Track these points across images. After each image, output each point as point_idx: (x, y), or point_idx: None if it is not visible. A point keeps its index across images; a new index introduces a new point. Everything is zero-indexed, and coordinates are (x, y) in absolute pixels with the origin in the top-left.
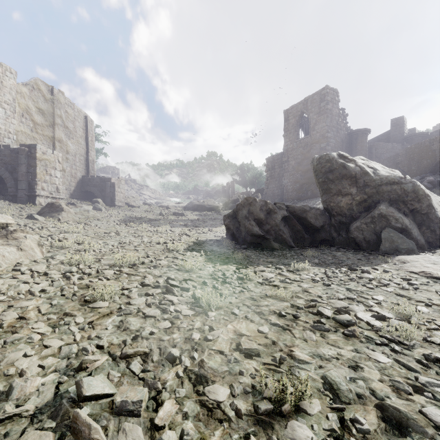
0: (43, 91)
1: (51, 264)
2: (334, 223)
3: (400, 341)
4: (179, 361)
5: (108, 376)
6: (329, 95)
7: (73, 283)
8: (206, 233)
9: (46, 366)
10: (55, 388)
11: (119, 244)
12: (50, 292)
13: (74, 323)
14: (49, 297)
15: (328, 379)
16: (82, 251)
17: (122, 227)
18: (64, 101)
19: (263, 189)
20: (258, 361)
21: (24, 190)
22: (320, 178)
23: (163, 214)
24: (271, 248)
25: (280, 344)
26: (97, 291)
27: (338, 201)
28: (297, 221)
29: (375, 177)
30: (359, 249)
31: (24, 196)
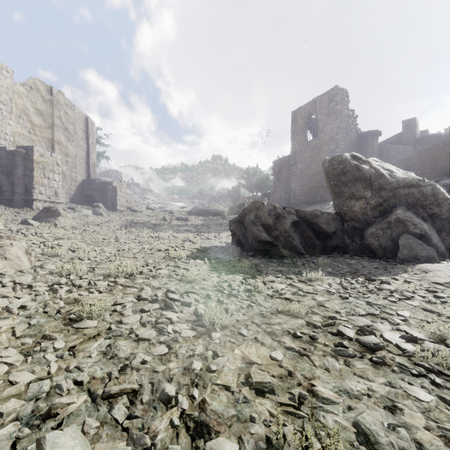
0: (42, 91)
1: (38, 274)
2: (347, 229)
3: (440, 370)
4: (175, 401)
5: (83, 426)
6: (339, 96)
7: (60, 297)
8: (211, 239)
9: (5, 412)
10: (11, 446)
11: (118, 251)
12: (31, 309)
13: (52, 349)
14: (29, 315)
15: (362, 426)
16: (76, 259)
17: (122, 233)
18: (63, 102)
19: (270, 193)
20: (273, 401)
21: (20, 193)
22: (332, 181)
23: (167, 219)
24: (280, 255)
25: (298, 376)
26: (86, 307)
27: (351, 205)
28: (307, 227)
29: (391, 179)
30: (374, 256)
31: (20, 201)
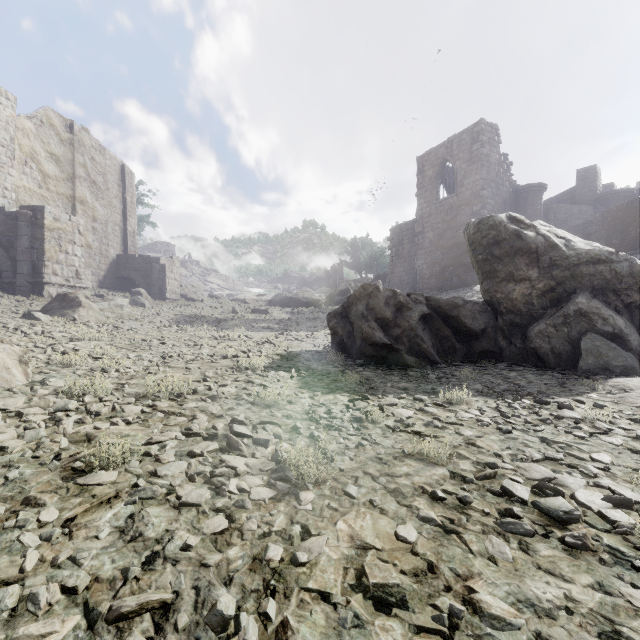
0: (58, 127)
1: (36, 395)
2: (502, 326)
3: None
4: (235, 626)
5: None
6: (485, 134)
7: (63, 432)
8: (301, 340)
9: None
10: None
11: (162, 358)
12: (14, 452)
13: (36, 523)
14: (9, 462)
15: None
16: (98, 371)
17: (172, 332)
18: (89, 143)
19: (386, 274)
20: (405, 623)
21: (26, 274)
22: (480, 254)
23: (238, 311)
24: (402, 365)
25: (445, 571)
26: (101, 449)
27: (509, 291)
28: (443, 322)
29: (568, 251)
30: (543, 366)
31: (26, 285)
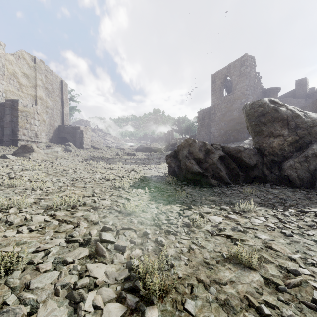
0: (27, 60)
1: None
2: (266, 162)
3: None
4: None
5: None
6: (248, 61)
7: None
8: (151, 169)
9: None
10: None
11: (72, 181)
12: None
13: None
14: None
15: None
16: (29, 189)
17: (82, 165)
18: (44, 68)
19: (195, 135)
20: None
21: (9, 135)
22: (253, 121)
23: (119, 154)
24: (209, 184)
25: None
26: None
27: (270, 142)
28: (232, 160)
29: (306, 119)
30: (292, 186)
31: (9, 140)
